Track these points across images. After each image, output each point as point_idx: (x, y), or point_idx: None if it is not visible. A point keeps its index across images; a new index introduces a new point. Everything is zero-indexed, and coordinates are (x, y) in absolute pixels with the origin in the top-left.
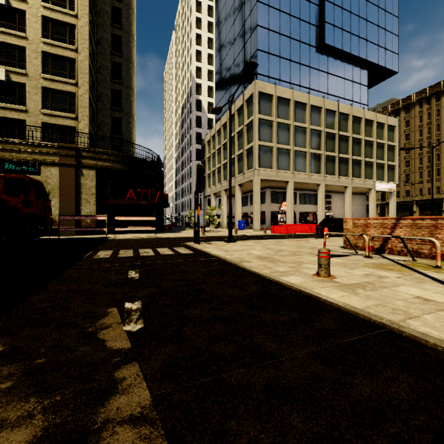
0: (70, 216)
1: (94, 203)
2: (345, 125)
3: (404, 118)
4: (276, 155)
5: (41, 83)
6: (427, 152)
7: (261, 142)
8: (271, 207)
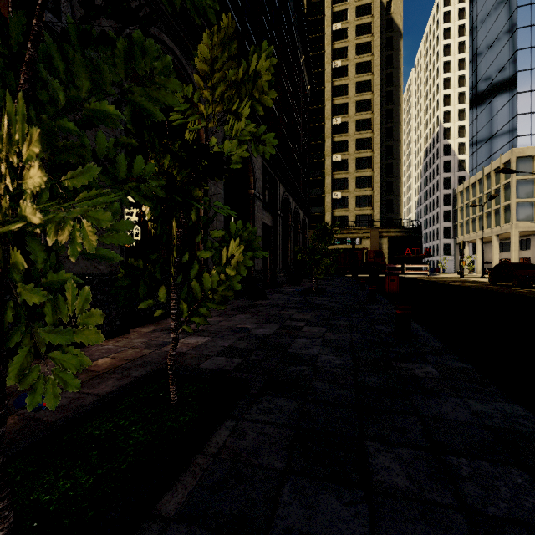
0: None
1: (387, 257)
2: None
3: None
4: None
5: (355, 194)
6: None
7: (519, 200)
8: None
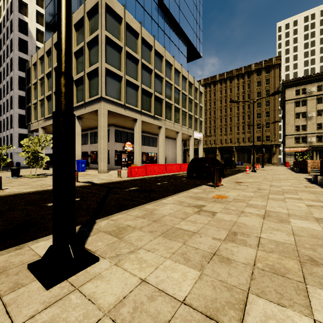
0: None
1: None
2: (177, 80)
3: None
4: (125, 86)
5: None
6: (209, 118)
7: (108, 66)
8: (115, 146)
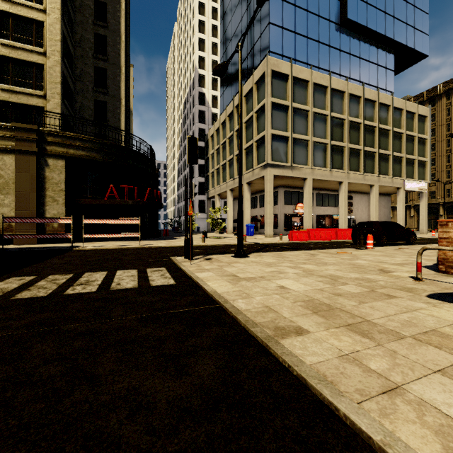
0: (19, 219)
1: (64, 202)
2: (370, 113)
3: None
4: (292, 146)
5: None
6: None
7: (274, 131)
8: (284, 209)
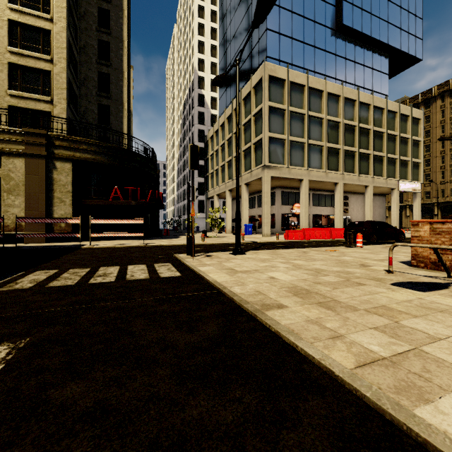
0: (31, 219)
1: (70, 203)
2: (365, 116)
3: (424, 113)
4: (289, 148)
5: (7, 58)
6: (449, 150)
7: (271, 134)
8: (282, 209)
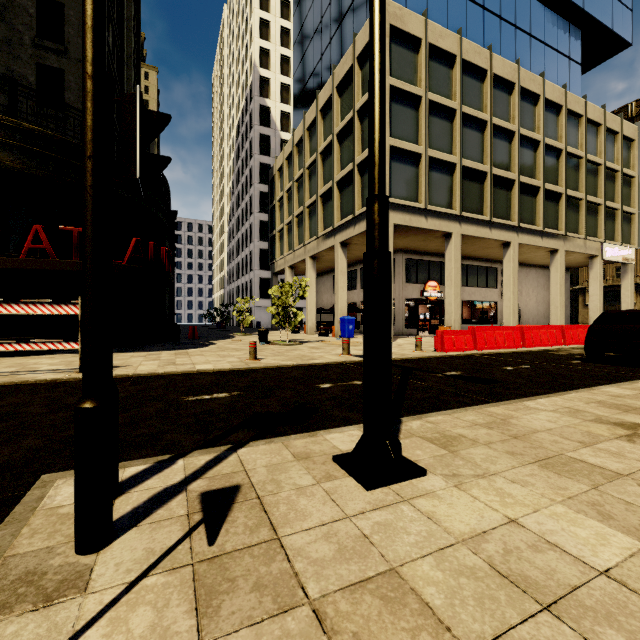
0: None
1: None
2: (552, 126)
3: None
4: (427, 172)
5: None
6: None
7: (395, 141)
8: (406, 290)
